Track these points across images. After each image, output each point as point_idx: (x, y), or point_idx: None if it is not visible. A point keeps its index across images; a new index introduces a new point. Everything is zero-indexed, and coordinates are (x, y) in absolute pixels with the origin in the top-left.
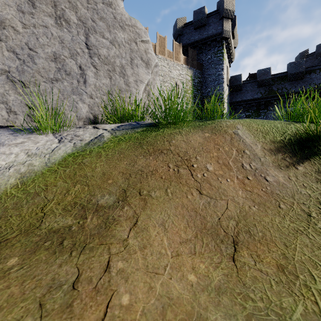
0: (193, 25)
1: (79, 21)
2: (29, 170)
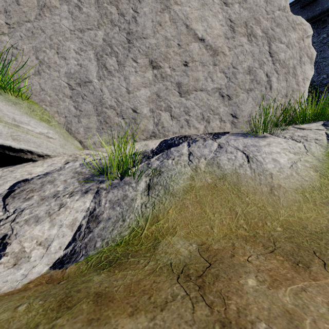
0: (300, 4)
1: (263, 33)
2: (312, 165)
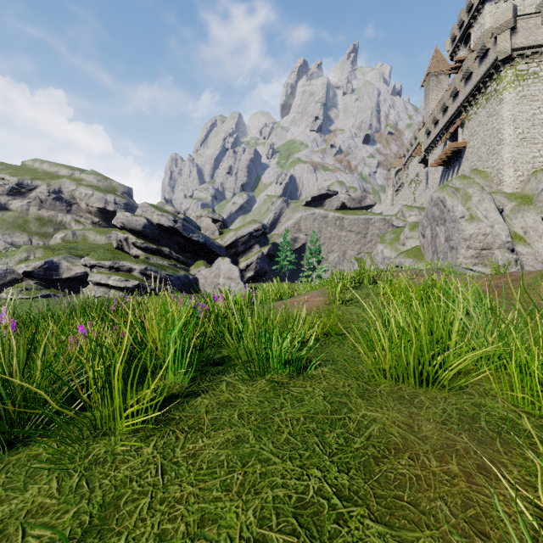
0: None
1: (449, 239)
2: None
